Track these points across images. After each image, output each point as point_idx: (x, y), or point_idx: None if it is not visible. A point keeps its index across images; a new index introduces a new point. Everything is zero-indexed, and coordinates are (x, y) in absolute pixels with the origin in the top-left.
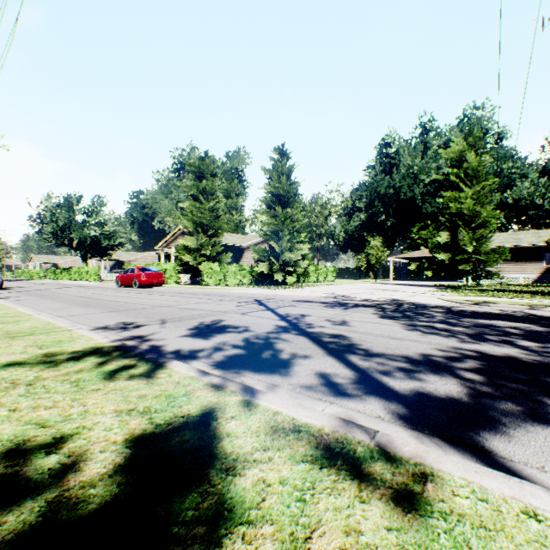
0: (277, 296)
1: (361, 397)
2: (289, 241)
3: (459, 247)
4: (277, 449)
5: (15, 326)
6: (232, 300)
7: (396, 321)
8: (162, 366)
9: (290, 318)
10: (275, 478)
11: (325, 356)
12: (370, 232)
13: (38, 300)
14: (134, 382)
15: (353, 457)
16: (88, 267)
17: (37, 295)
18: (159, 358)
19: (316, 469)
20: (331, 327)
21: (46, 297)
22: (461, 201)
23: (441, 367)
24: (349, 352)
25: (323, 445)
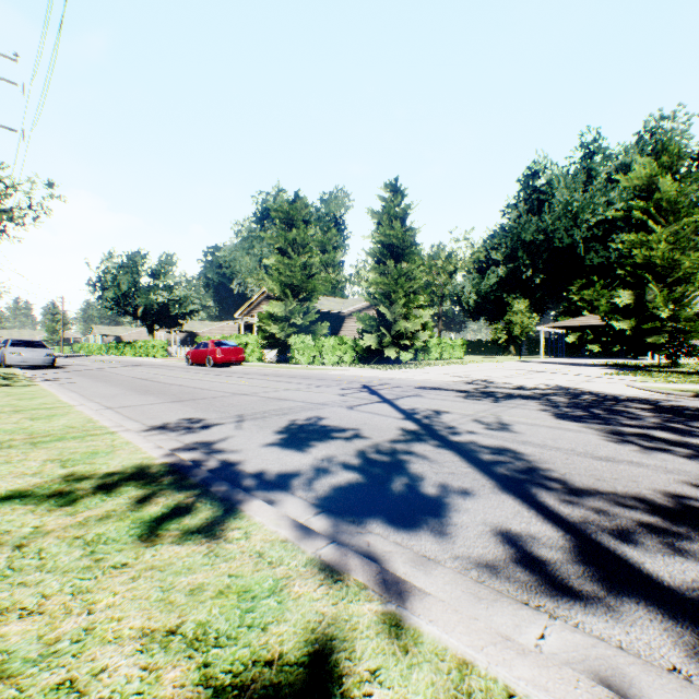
0: (391, 381)
1: (606, 602)
2: (404, 305)
3: (647, 312)
4: None
5: (45, 424)
6: (332, 385)
7: (585, 425)
8: (235, 511)
9: (420, 416)
10: None
11: (496, 492)
12: (512, 293)
13: (90, 383)
14: (186, 550)
15: None
16: (154, 341)
17: (91, 376)
18: (231, 493)
19: None
20: (486, 434)
21: (101, 379)
22: (650, 246)
23: None
24: (535, 486)
25: None
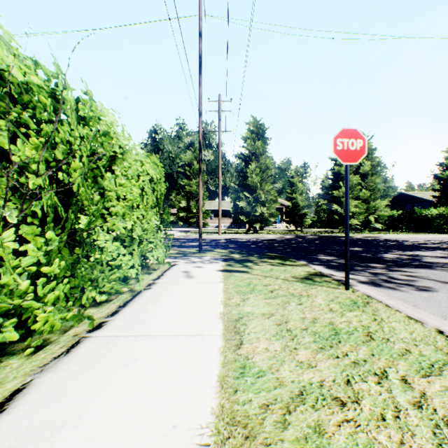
0: None
1: None
2: None
3: (191, 210)
4: None
5: None
6: None
7: None
8: None
9: None
10: None
11: None
12: None
13: None
14: None
15: None
16: None
17: None
18: None
19: None
20: None
21: None
22: (191, 185)
23: None
24: None
25: None
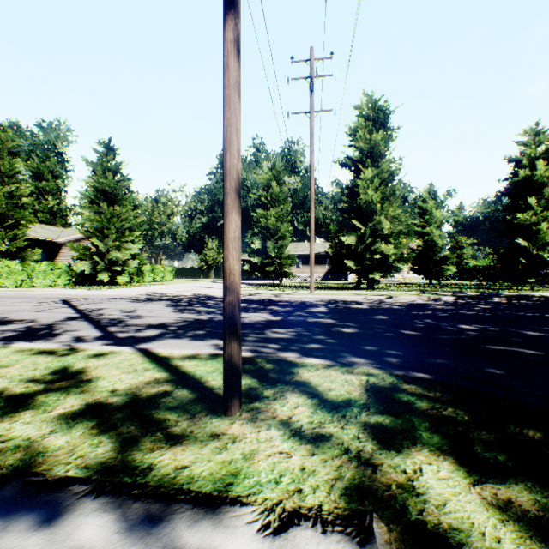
0: (91, 296)
1: (94, 341)
2: (117, 239)
3: (268, 253)
4: (15, 355)
5: None
6: (32, 301)
7: (175, 308)
8: None
9: (87, 311)
10: (8, 359)
11: (92, 329)
12: (212, 235)
13: None
14: None
15: (56, 351)
16: None
17: None
18: None
19: (32, 355)
20: (117, 314)
21: None
22: (268, 218)
23: (162, 326)
24: (112, 326)
25: (43, 351)
